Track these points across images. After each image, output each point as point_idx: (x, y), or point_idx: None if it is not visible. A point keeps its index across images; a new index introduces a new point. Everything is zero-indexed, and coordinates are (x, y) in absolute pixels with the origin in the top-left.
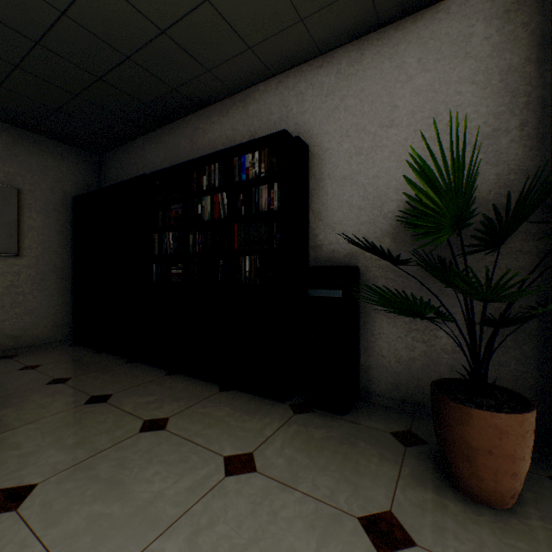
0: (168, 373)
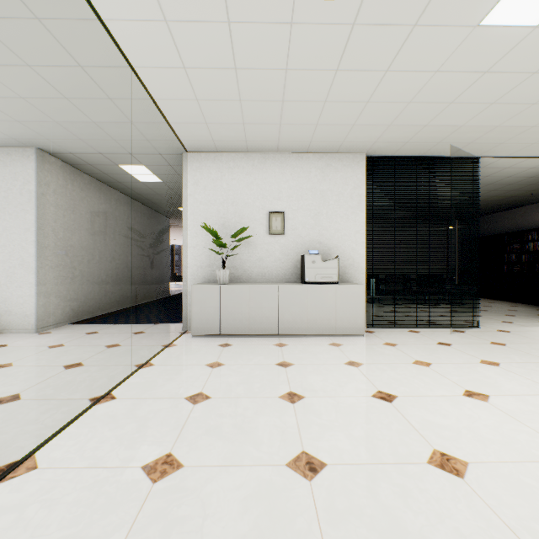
0: (512, 302)
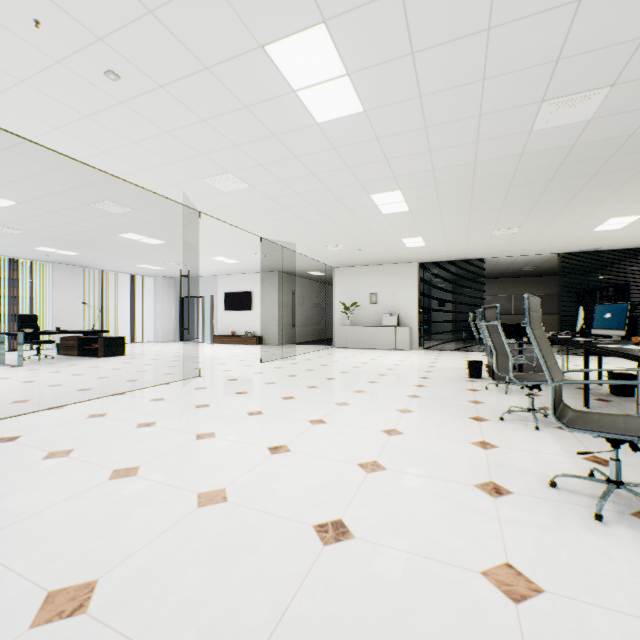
0: None
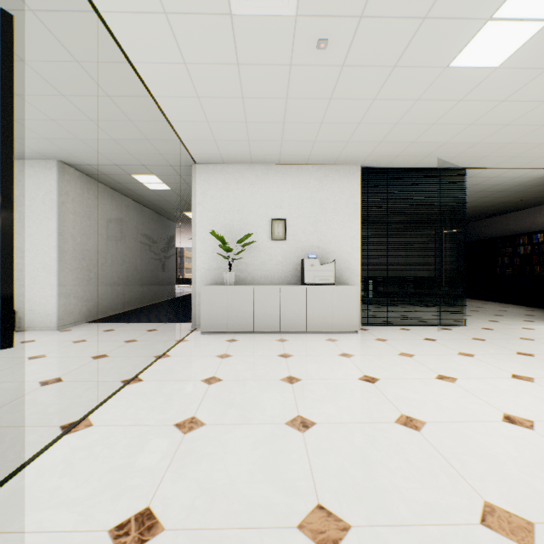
0: (504, 304)
